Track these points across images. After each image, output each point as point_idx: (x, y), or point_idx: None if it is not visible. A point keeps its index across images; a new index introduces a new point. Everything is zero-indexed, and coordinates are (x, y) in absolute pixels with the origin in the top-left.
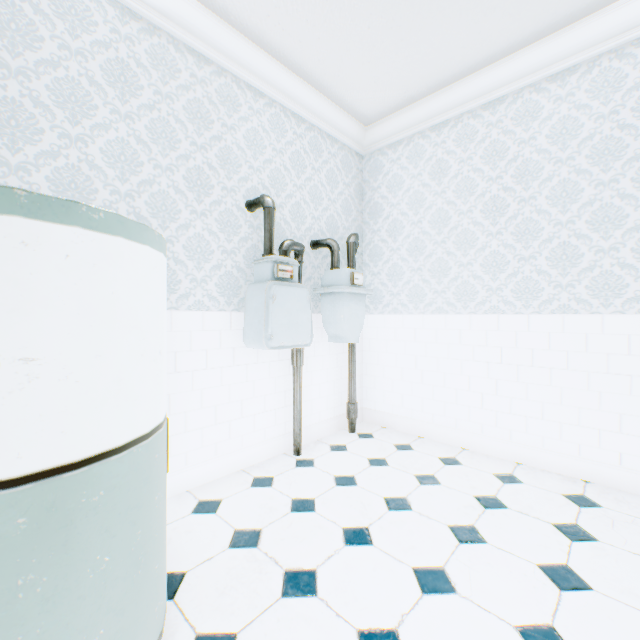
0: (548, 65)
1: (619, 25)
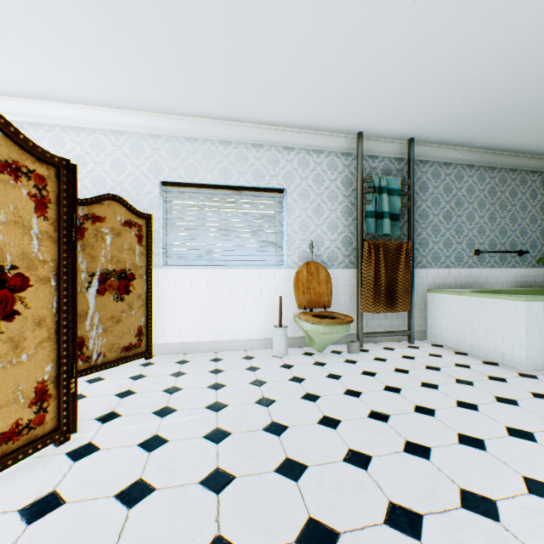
0: (27, 116)
1: (63, 115)
